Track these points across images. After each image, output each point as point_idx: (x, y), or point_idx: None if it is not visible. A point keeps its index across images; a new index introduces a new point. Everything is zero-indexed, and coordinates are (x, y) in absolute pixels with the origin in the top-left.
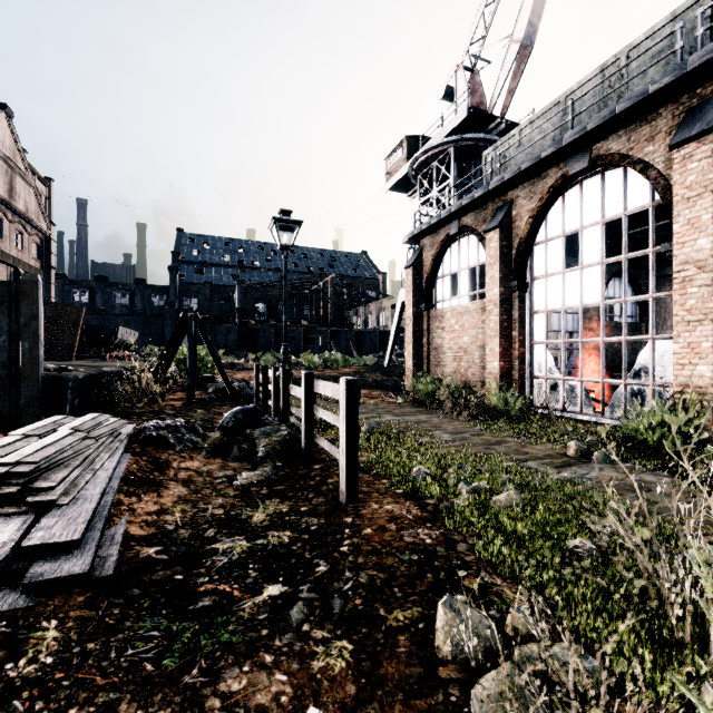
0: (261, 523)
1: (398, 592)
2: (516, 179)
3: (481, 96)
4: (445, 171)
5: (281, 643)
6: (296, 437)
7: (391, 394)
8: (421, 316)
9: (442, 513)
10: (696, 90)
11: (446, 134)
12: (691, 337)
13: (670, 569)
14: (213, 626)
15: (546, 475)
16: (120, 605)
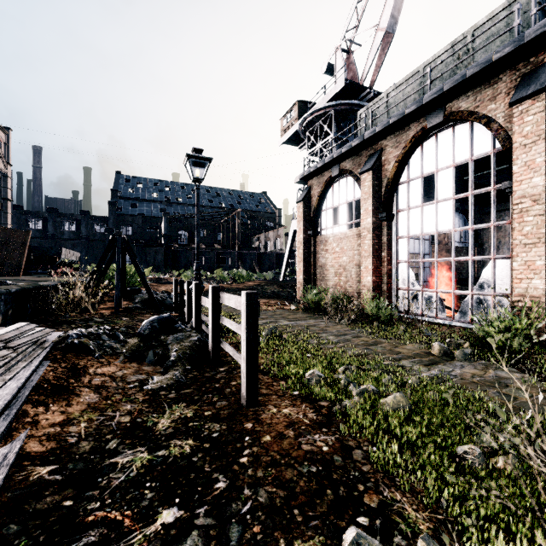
0: (165, 430)
1: (298, 514)
2: (385, 131)
3: (355, 72)
4: (327, 128)
5: None
6: (205, 342)
7: (286, 303)
8: (309, 241)
9: (336, 416)
10: (530, 59)
11: (328, 99)
12: (527, 256)
13: None
14: None
15: (418, 372)
16: None
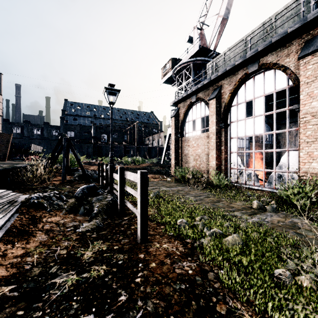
0: (88, 259)
1: None
2: (223, 75)
3: (205, 41)
4: (188, 74)
5: None
6: (116, 201)
7: (164, 177)
8: (178, 140)
9: (197, 249)
10: (310, 32)
11: (189, 57)
12: (308, 149)
13: None
14: None
15: (245, 220)
16: None
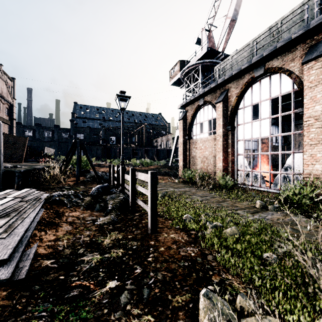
0: (108, 244)
1: (178, 284)
2: (230, 79)
3: (213, 42)
4: (196, 76)
5: (114, 318)
6: (127, 199)
7: (172, 178)
8: (186, 142)
9: (199, 238)
10: (314, 37)
11: (197, 59)
12: (312, 151)
13: (313, 267)
14: (77, 308)
15: (247, 217)
16: (26, 296)
